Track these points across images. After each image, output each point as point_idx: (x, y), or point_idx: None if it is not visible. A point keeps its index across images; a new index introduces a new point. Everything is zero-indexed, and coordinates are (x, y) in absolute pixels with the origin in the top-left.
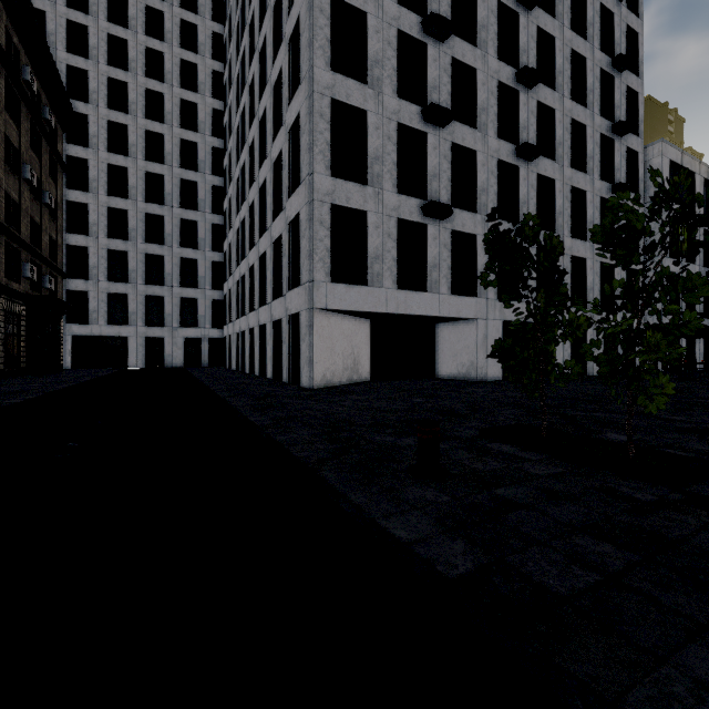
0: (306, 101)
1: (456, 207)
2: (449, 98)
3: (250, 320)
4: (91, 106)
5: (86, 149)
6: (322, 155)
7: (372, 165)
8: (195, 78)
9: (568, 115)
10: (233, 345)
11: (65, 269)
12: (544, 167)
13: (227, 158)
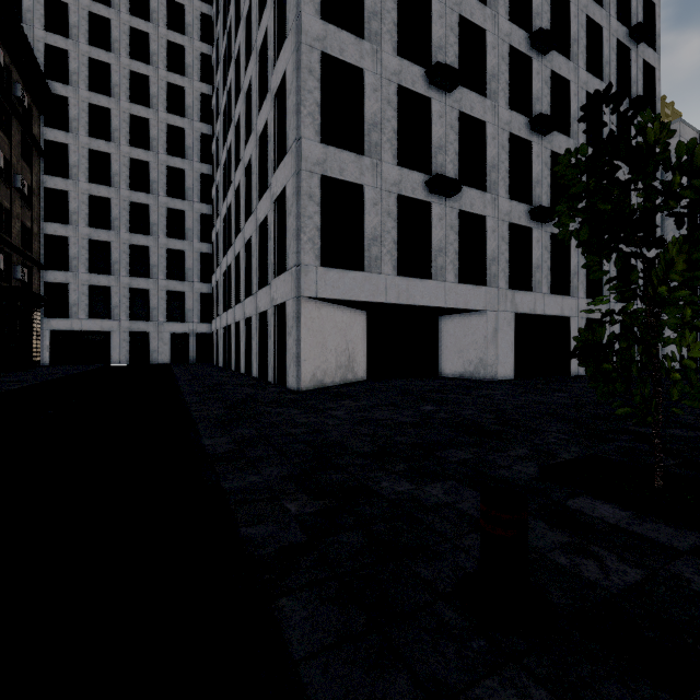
0: (292, 55)
1: (464, 185)
2: (456, 60)
3: (236, 313)
4: (71, 88)
5: (66, 133)
6: (312, 118)
7: (370, 132)
8: (182, 60)
9: (584, 88)
10: (220, 340)
11: (43, 260)
12: (558, 144)
13: (215, 143)
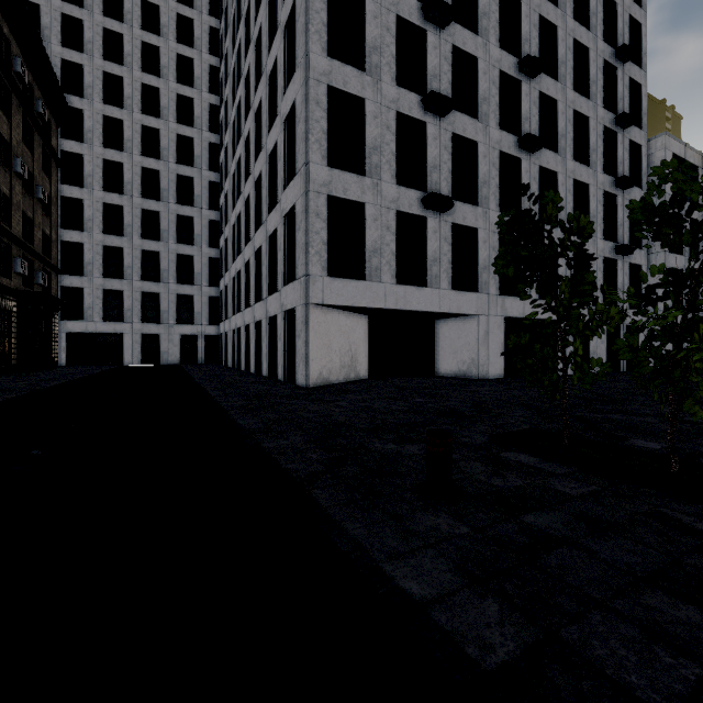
0: (301, 88)
1: (457, 200)
2: (449, 86)
3: (246, 317)
4: (86, 101)
5: (81, 144)
6: (319, 144)
7: (370, 155)
8: (191, 72)
9: (571, 107)
10: (229, 342)
11: (60, 265)
12: (546, 160)
13: (223, 153)
